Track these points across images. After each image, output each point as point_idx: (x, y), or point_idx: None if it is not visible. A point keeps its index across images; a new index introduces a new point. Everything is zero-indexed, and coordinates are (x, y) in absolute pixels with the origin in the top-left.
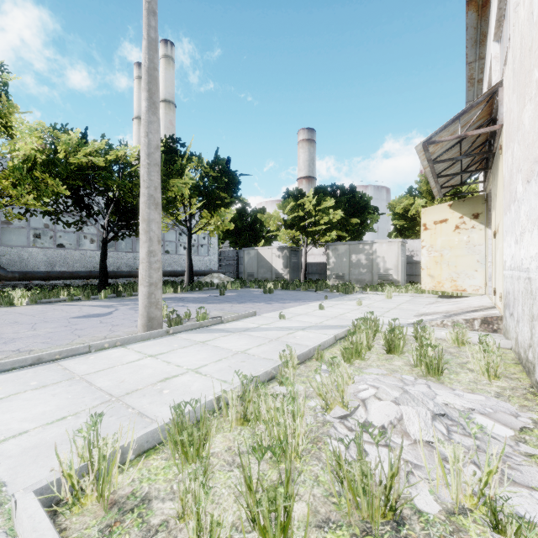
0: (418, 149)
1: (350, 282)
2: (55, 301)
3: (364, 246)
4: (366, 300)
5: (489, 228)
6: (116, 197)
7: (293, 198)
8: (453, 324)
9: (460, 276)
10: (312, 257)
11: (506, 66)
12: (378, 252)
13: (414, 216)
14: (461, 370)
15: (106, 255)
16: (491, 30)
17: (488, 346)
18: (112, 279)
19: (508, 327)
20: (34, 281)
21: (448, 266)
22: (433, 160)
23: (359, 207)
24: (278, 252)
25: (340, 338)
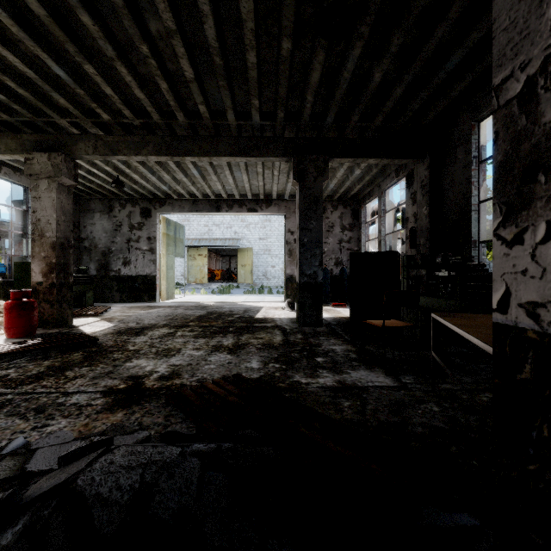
0: None
1: None
2: None
3: None
4: None
5: None
6: None
7: None
8: None
9: None
10: None
11: None
12: None
13: None
14: None
15: None
16: None
17: None
18: None
19: None
20: None
21: None
22: None
23: None
24: None
25: None
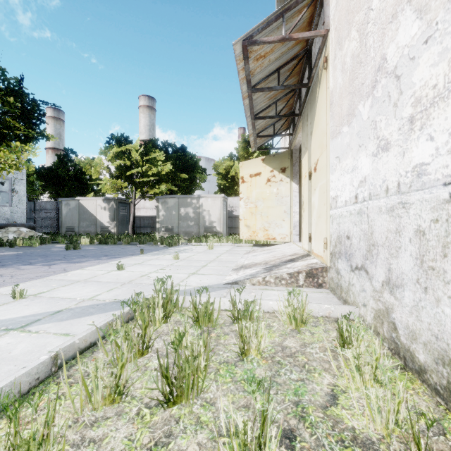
0: (237, 51)
1: (178, 234)
2: None
3: (192, 200)
4: (187, 252)
5: (293, 181)
6: None
7: (118, 145)
8: (276, 280)
9: (271, 225)
10: (144, 211)
11: None
12: (204, 206)
13: (233, 178)
14: None
15: None
16: None
17: (351, 334)
18: None
19: (348, 285)
20: None
21: (261, 217)
22: (252, 86)
23: (189, 165)
24: (104, 204)
25: (80, 350)
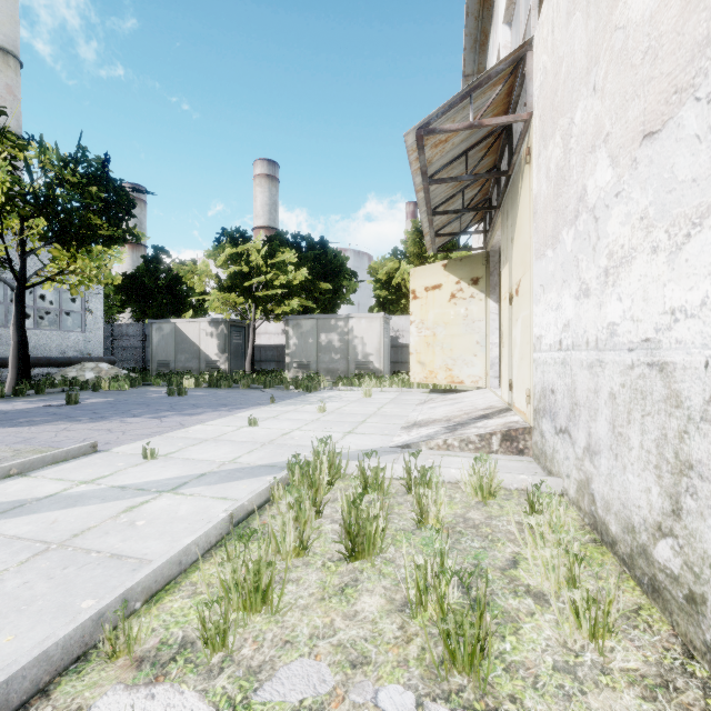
0: (409, 142)
1: (317, 372)
2: None
3: (337, 322)
4: (334, 401)
5: (491, 298)
6: None
7: (232, 243)
8: (462, 443)
9: (456, 362)
10: (266, 337)
11: (543, 4)
12: (356, 331)
13: (399, 286)
14: (516, 601)
15: None
16: (499, 12)
17: (543, 506)
18: None
19: (552, 451)
20: None
21: (442, 350)
22: (429, 177)
23: (332, 268)
24: (211, 328)
25: (248, 512)
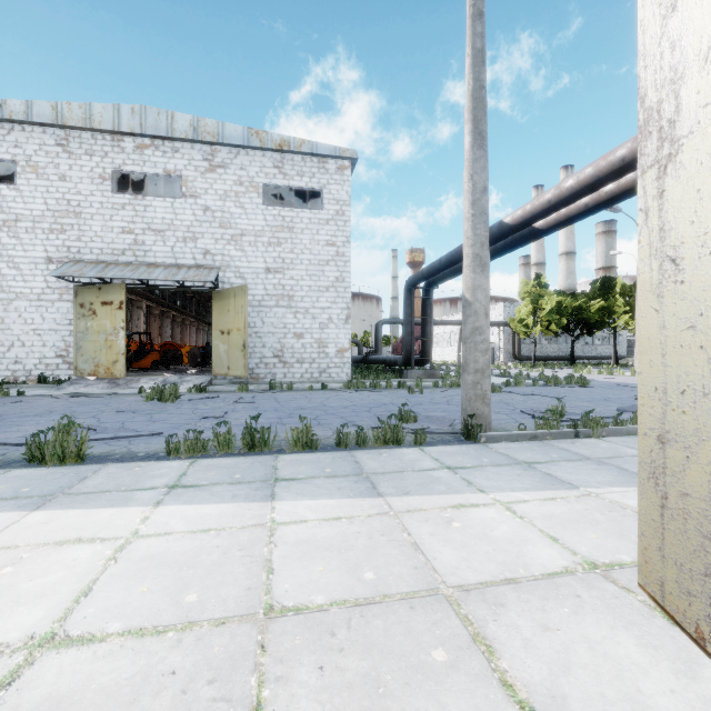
0: None
1: None
2: (564, 368)
3: None
4: None
5: None
6: (584, 321)
7: None
8: None
9: None
10: None
11: None
12: None
13: None
14: None
15: (573, 348)
16: None
17: None
18: (555, 361)
19: None
20: (523, 361)
21: None
22: None
23: None
24: None
25: None
